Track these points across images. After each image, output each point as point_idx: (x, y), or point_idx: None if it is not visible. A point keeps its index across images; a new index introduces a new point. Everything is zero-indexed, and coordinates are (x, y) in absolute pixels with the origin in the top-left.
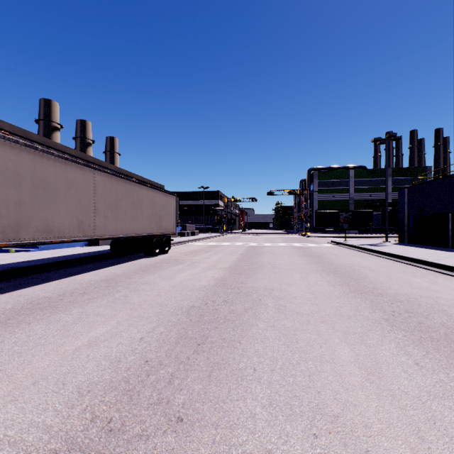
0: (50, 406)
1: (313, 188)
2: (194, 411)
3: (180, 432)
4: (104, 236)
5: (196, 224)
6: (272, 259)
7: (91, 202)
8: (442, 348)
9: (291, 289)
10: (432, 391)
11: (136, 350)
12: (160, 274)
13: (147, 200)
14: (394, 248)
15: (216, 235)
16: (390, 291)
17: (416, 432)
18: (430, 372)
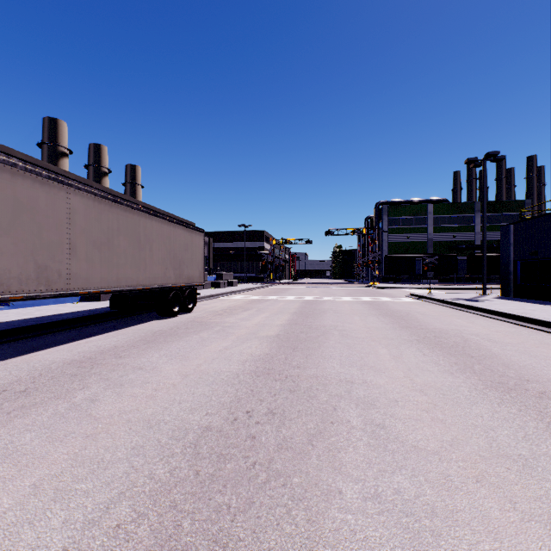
0: None
1: (383, 227)
2: None
3: None
4: (87, 290)
5: (236, 272)
6: (338, 321)
7: (62, 237)
8: None
9: (384, 382)
10: None
11: None
12: (170, 350)
13: (161, 237)
14: (502, 305)
15: (260, 285)
16: None
17: None
18: None
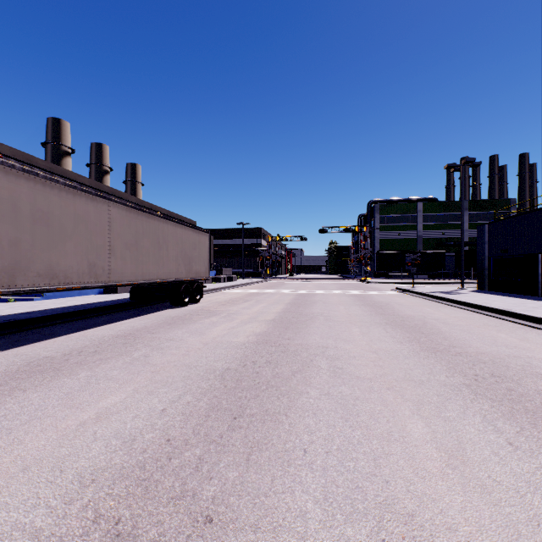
0: (41, 501)
1: (374, 224)
2: (227, 507)
3: (208, 537)
4: (121, 282)
5: (234, 268)
6: (325, 309)
7: (105, 241)
8: (540, 423)
9: (350, 347)
10: (532, 480)
11: (156, 425)
12: (189, 329)
13: (175, 238)
14: (472, 297)
15: (257, 280)
16: (470, 350)
17: (515, 537)
18: (527, 454)
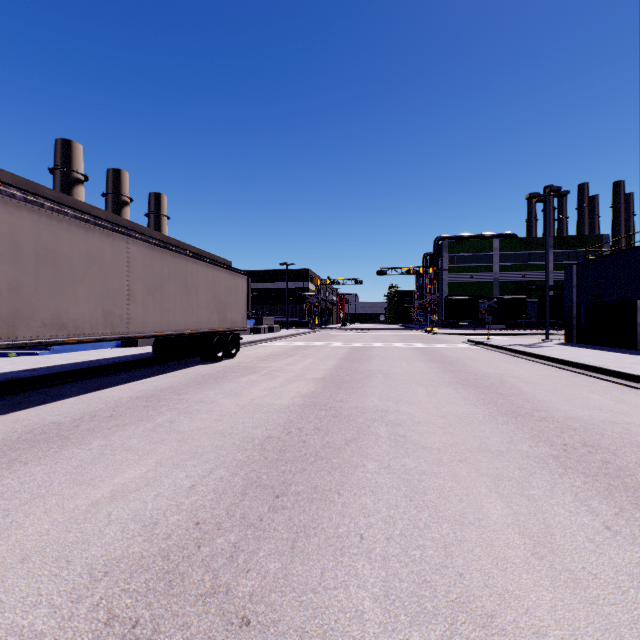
0: (43, 599)
1: (442, 265)
2: (267, 606)
3: None
4: (143, 333)
5: (277, 316)
6: (384, 366)
7: (123, 284)
8: None
9: (414, 411)
10: (635, 572)
11: (182, 505)
12: (223, 389)
13: (206, 281)
14: (558, 350)
15: (304, 331)
16: (558, 414)
17: None
18: (629, 541)
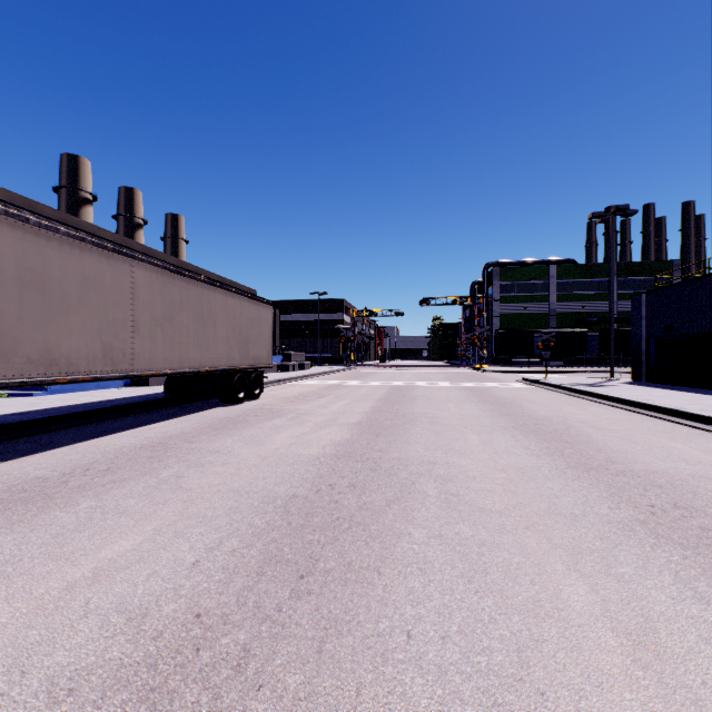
0: None
1: (493, 294)
2: None
3: None
4: (150, 371)
5: (307, 351)
6: (429, 408)
7: (126, 314)
8: None
9: (466, 463)
10: None
11: (182, 588)
12: (243, 436)
13: (225, 311)
14: (627, 390)
15: (338, 368)
16: (637, 467)
17: None
18: None
